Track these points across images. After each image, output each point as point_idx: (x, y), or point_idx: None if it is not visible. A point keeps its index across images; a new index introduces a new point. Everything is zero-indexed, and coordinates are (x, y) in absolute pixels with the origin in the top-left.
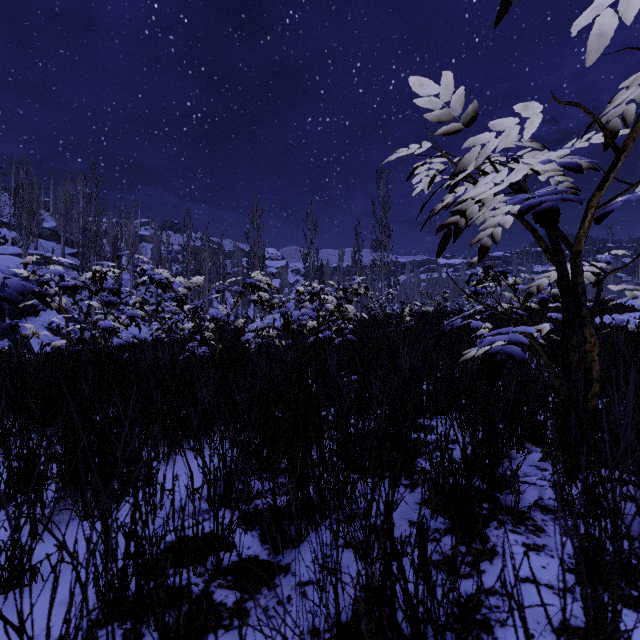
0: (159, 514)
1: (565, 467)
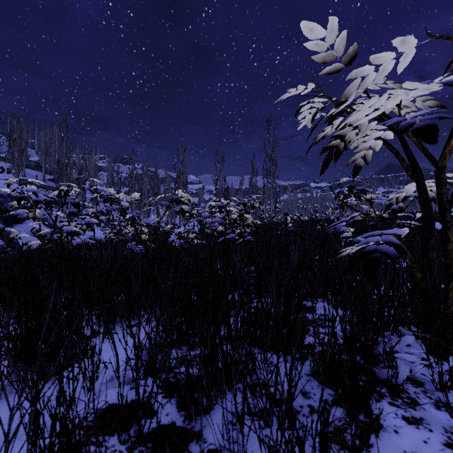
0: (95, 383)
1: (447, 355)
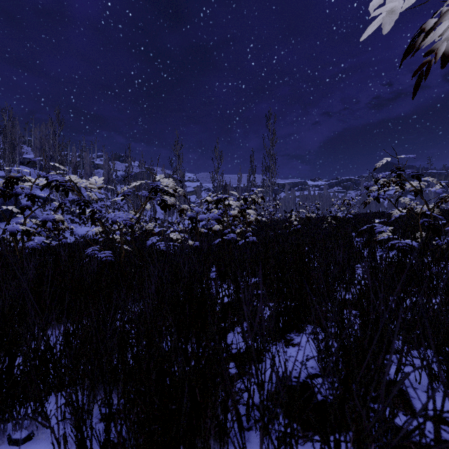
0: None
1: None
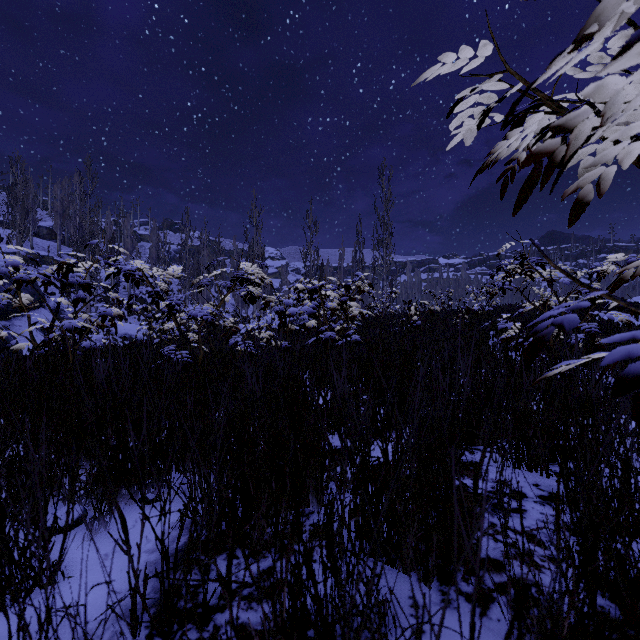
0: None
1: None
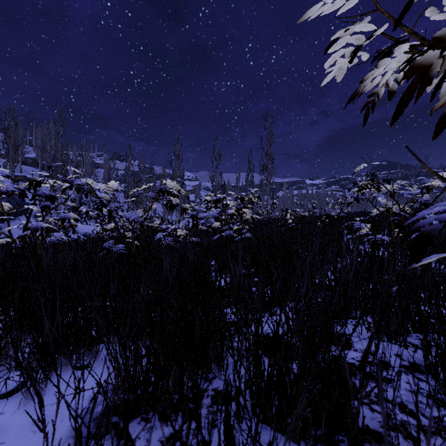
0: None
1: None
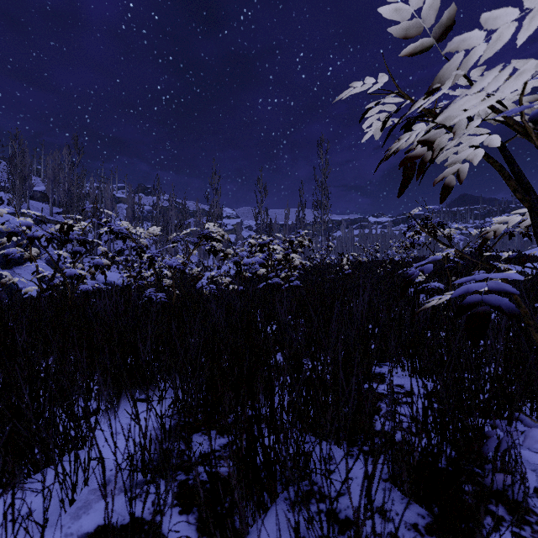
0: (83, 489)
1: None
